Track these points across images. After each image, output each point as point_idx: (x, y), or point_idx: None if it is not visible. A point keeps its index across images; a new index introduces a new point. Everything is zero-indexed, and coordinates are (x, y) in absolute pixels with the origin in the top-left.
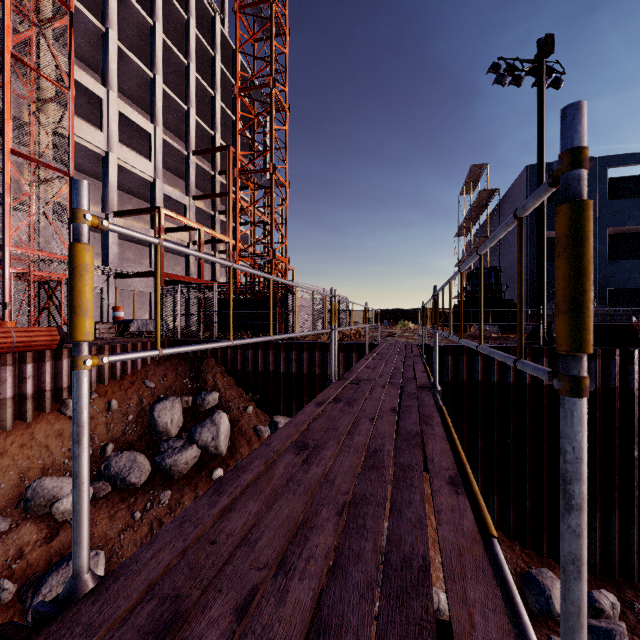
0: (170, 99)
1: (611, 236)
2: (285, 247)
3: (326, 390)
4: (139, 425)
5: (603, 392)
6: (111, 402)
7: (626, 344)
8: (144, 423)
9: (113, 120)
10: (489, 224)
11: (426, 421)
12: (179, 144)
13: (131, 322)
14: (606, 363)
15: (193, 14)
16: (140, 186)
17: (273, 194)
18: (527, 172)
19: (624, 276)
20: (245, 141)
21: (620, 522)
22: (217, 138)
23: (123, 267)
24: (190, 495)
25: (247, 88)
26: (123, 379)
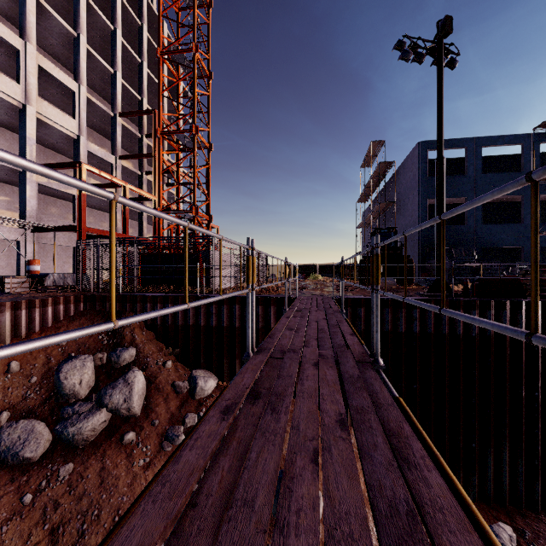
0: (96, 61)
1: (483, 204)
2: (208, 205)
3: (240, 375)
4: (44, 387)
5: (496, 339)
6: (10, 364)
7: (514, 296)
8: (50, 385)
9: (31, 73)
10: (386, 192)
11: (402, 452)
12: (107, 106)
13: (46, 276)
14: (498, 313)
15: None
16: (64, 142)
17: (196, 154)
18: (419, 147)
19: (495, 237)
20: (172, 109)
21: (510, 455)
22: (144, 103)
23: (43, 221)
24: (96, 466)
25: (170, 51)
26: (29, 337)
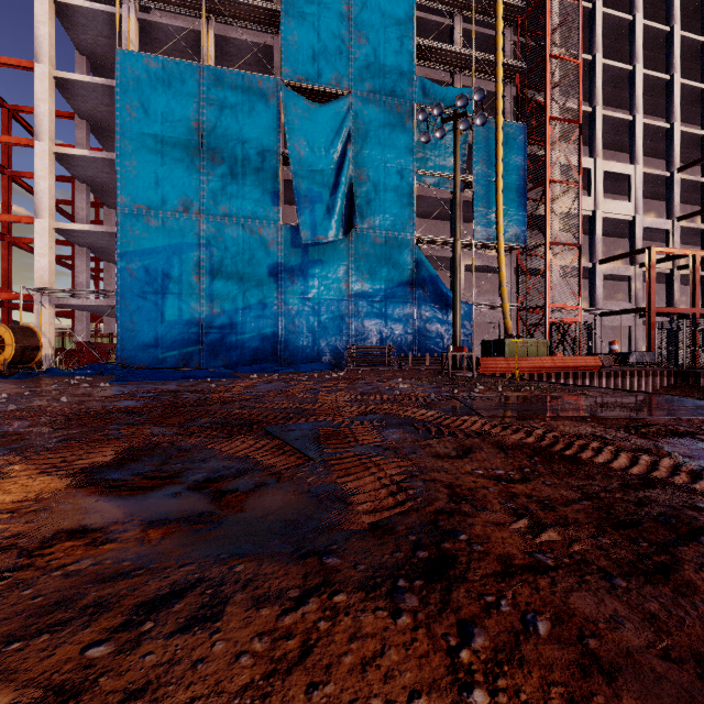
0: (648, 128)
1: None
2: None
3: None
4: None
5: None
6: None
7: None
8: None
9: (598, 182)
10: None
11: None
12: (653, 163)
13: (629, 354)
14: None
15: (676, 19)
16: (616, 227)
17: None
18: None
19: None
20: None
21: None
22: None
23: (606, 306)
24: None
25: None
26: None
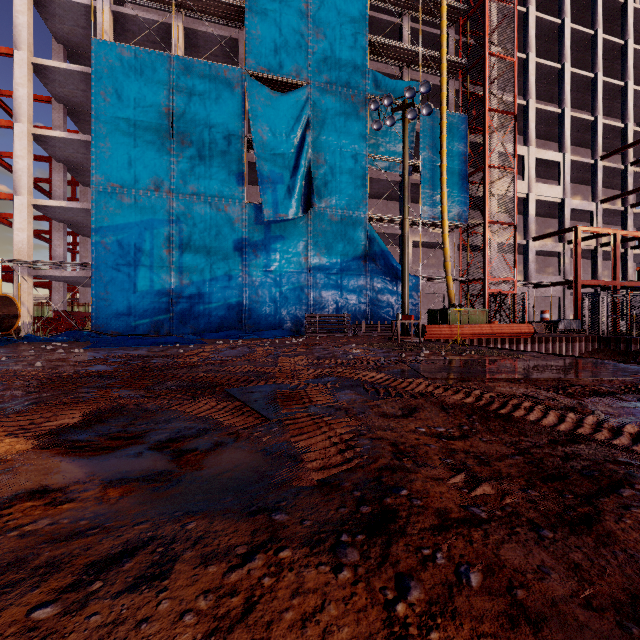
0: (575, 120)
1: None
2: None
3: None
4: None
5: None
6: None
7: None
8: None
9: (531, 168)
10: None
11: None
12: (579, 152)
13: (558, 322)
14: None
15: (600, 23)
16: (547, 208)
17: None
18: None
19: None
20: None
21: None
22: (628, 128)
23: (538, 279)
24: None
25: None
26: None
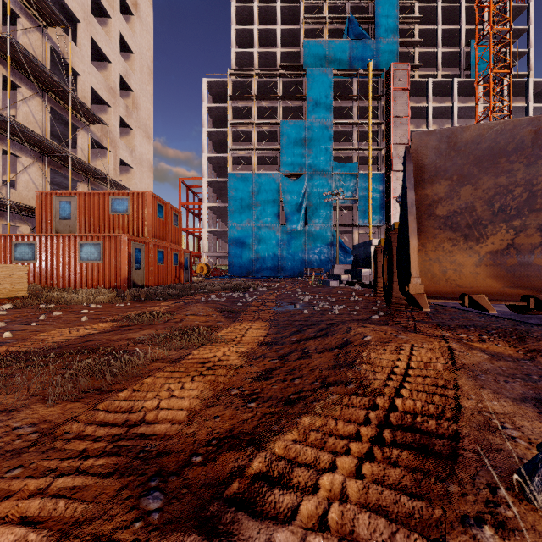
0: None
1: None
2: None
3: None
4: None
5: None
6: None
7: None
8: None
9: None
10: None
11: None
12: None
13: None
14: None
15: (481, 99)
16: None
17: None
18: None
19: None
20: None
21: None
22: None
23: None
24: None
25: None
26: None
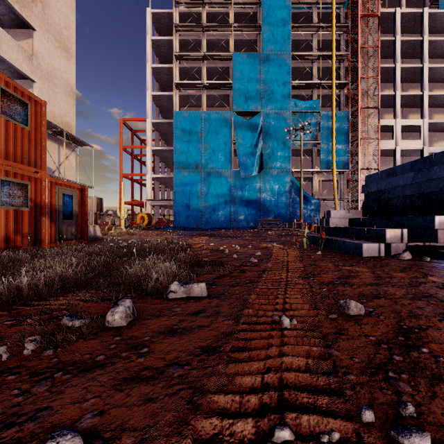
0: (435, 96)
1: None
2: None
3: None
4: None
5: None
6: None
7: None
8: None
9: (398, 131)
10: None
11: None
12: None
13: None
14: None
15: None
16: (415, 152)
17: None
18: None
19: None
20: None
21: None
22: None
23: None
24: None
25: None
26: None
